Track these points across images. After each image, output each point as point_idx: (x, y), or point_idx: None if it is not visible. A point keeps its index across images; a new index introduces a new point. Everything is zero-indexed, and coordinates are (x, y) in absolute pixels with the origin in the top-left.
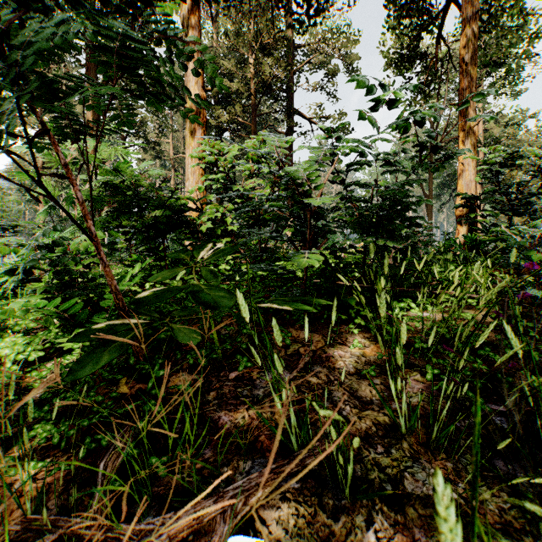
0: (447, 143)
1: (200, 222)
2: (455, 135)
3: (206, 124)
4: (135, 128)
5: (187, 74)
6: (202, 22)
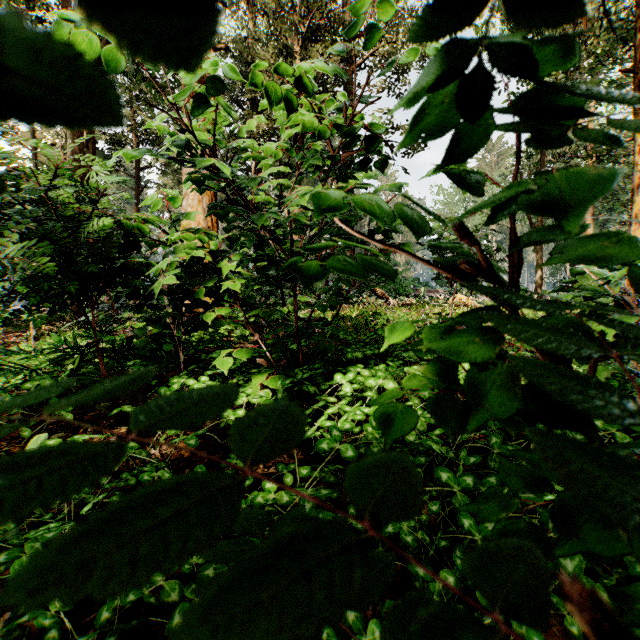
0: (547, 162)
1: None
2: (559, 151)
3: None
4: (151, 144)
5: None
6: (236, 7)
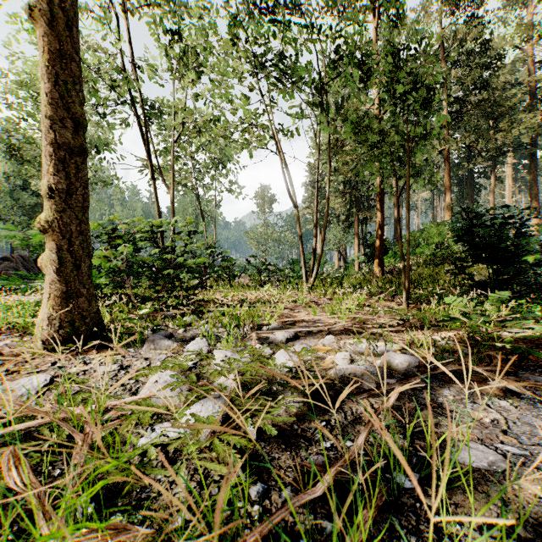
0: None
1: None
2: None
3: (452, 209)
4: None
5: (445, 195)
6: None
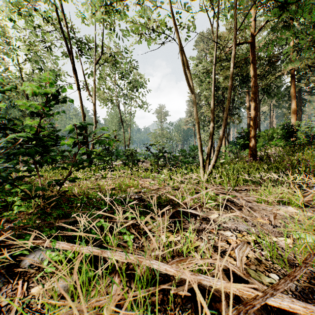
0: None
1: (295, 134)
2: None
3: (296, 113)
4: None
5: (291, 103)
6: None
